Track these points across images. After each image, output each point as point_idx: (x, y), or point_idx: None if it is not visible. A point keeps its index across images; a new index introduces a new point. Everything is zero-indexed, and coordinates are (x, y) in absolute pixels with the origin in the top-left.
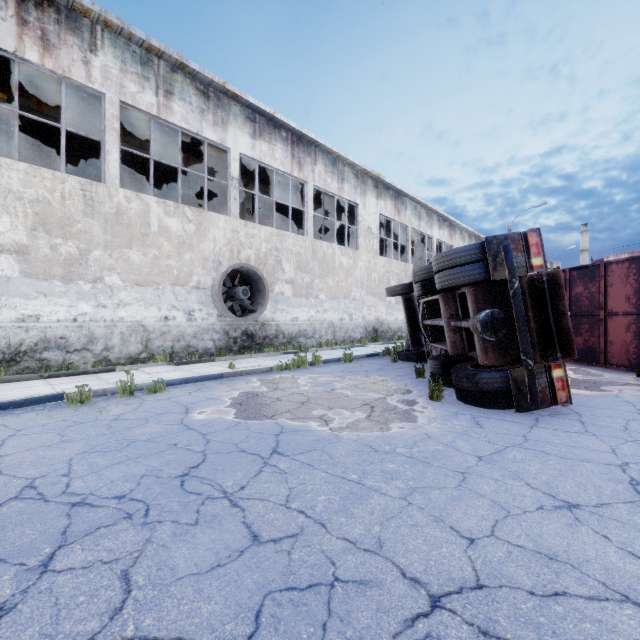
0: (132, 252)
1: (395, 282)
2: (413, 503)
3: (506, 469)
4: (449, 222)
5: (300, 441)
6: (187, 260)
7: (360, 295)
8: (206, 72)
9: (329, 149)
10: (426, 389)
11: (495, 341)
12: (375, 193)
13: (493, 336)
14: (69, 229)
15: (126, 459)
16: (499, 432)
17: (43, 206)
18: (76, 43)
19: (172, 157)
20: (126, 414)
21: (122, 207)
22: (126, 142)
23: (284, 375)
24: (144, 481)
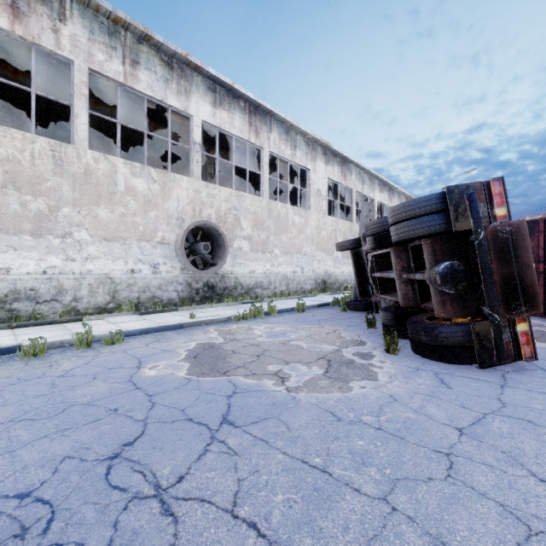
0: (100, 209)
1: (342, 239)
2: (398, 509)
3: (497, 449)
4: (389, 186)
5: (254, 405)
6: (152, 217)
7: (311, 250)
8: (170, 44)
9: (283, 118)
10: (379, 340)
11: (454, 294)
12: (324, 159)
13: (453, 289)
14: (39, 187)
15: (54, 431)
16: (470, 393)
17: (13, 165)
18: (45, 12)
19: (140, 125)
20: (75, 369)
21: (90, 167)
22: (98, 110)
23: (241, 325)
24: (63, 467)
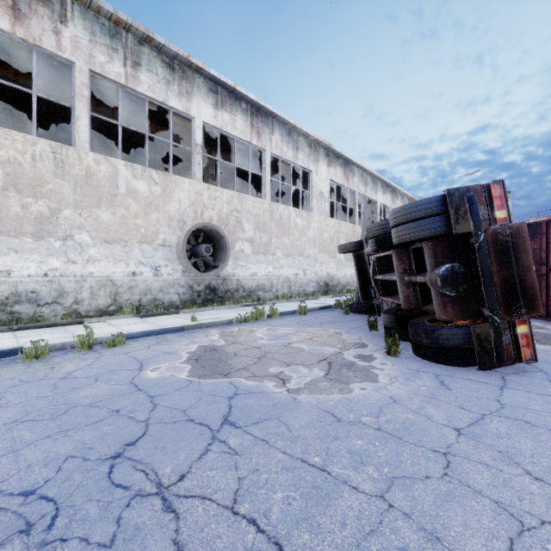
0: (101, 211)
1: (344, 241)
2: (394, 506)
3: (494, 448)
4: (392, 188)
5: (255, 406)
6: (154, 219)
7: (313, 253)
8: (171, 45)
9: (285, 120)
10: (381, 343)
11: (454, 296)
12: (326, 161)
13: (453, 291)
14: (40, 189)
15: (56, 432)
16: (469, 395)
17: (14, 167)
18: (47, 14)
19: (142, 126)
20: (77, 371)
21: (91, 169)
22: (99, 112)
23: (242, 327)
24: (66, 466)
